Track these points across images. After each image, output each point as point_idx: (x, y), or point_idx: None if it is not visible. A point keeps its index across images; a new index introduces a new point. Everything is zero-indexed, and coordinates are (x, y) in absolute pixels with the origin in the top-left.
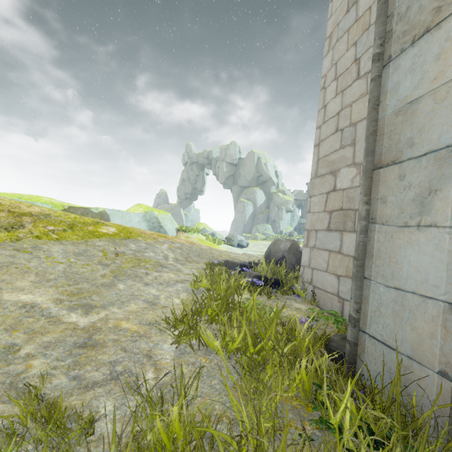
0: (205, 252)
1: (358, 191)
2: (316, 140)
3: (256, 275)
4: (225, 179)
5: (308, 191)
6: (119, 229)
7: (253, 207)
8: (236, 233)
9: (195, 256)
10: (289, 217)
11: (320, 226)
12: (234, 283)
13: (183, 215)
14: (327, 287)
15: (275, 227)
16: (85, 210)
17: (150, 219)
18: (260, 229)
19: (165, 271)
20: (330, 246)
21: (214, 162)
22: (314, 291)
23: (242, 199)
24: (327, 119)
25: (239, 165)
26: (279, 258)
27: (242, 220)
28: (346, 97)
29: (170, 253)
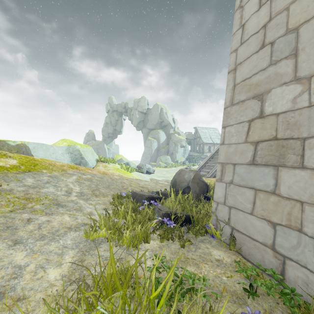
0: (116, 182)
1: (307, 113)
2: (231, 65)
3: (166, 213)
4: (137, 123)
5: (195, 133)
6: (22, 162)
7: (158, 144)
8: (145, 162)
9: (104, 187)
10: (182, 151)
11: (241, 159)
12: (141, 229)
13: (107, 149)
14: (253, 234)
15: (173, 158)
16: (0, 143)
17: (73, 151)
18: (163, 159)
19: (59, 212)
20: (256, 184)
21: (129, 111)
22: (233, 233)
23: (150, 138)
24: (246, 38)
25: (147, 113)
26: (184, 187)
27: (150, 153)
28: (277, 3)
29: (76, 187)
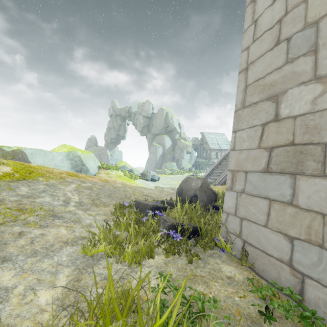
0: (118, 190)
1: None
2: (243, 64)
3: (172, 225)
4: (142, 128)
5: (201, 138)
6: (17, 169)
7: (163, 150)
8: (150, 169)
9: (105, 196)
10: (188, 157)
11: (253, 166)
12: (145, 243)
13: (109, 155)
14: (268, 248)
15: (179, 164)
16: None
17: (73, 158)
18: (168, 166)
19: (55, 225)
20: (271, 194)
21: (133, 115)
22: (245, 247)
23: (154, 143)
24: (259, 34)
25: (152, 118)
26: (191, 196)
27: (154, 159)
28: None
29: (74, 196)
